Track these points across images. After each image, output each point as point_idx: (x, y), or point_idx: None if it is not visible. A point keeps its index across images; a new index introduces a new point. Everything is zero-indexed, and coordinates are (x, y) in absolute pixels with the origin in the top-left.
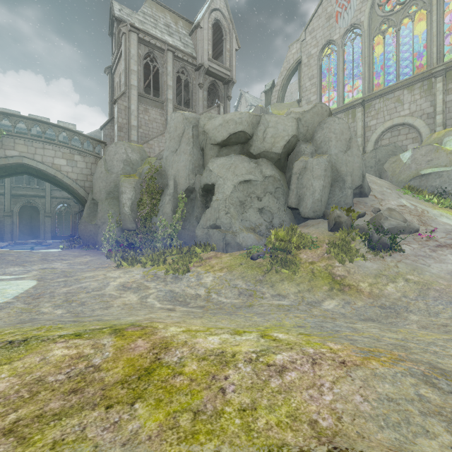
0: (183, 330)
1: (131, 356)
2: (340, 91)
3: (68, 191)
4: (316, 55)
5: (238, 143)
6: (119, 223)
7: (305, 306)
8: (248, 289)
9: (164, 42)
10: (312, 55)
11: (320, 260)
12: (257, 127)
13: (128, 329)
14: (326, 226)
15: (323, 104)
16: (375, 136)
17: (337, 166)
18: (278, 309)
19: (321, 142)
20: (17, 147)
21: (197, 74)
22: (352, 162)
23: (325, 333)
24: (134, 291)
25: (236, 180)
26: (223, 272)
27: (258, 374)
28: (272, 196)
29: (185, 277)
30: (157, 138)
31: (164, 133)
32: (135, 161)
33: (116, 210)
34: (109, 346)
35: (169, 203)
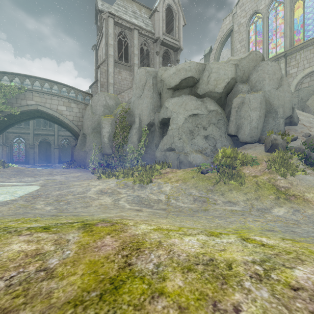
0: (154, 229)
1: (94, 257)
2: (265, 48)
3: (68, 129)
4: (245, 23)
5: (187, 86)
6: (101, 150)
7: (257, 212)
8: (201, 196)
9: (132, 23)
10: (242, 24)
11: (262, 174)
12: (202, 73)
13: (98, 224)
14: (262, 148)
15: (257, 51)
16: (296, 81)
17: (270, 100)
18: (232, 214)
19: (256, 81)
20: (34, 98)
21: (155, 45)
22: (283, 97)
23: (310, 239)
24: (109, 195)
25: (187, 114)
26: (179, 183)
27: (287, 306)
28: (215, 126)
29: (148, 186)
30: (127, 91)
31: (131, 87)
32: (111, 105)
33: (99, 141)
34: (73, 242)
35: (136, 135)
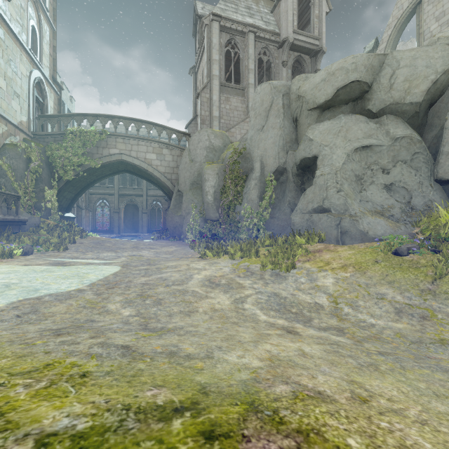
0: None
1: None
2: None
3: (158, 186)
4: None
5: (348, 100)
6: (202, 213)
7: None
8: (411, 304)
9: (245, 24)
10: None
11: None
12: (379, 72)
13: (251, 446)
14: None
15: None
16: None
17: None
18: None
19: None
20: (118, 145)
21: (280, 52)
22: None
23: None
24: (224, 289)
25: (350, 147)
26: (349, 273)
27: None
28: (406, 166)
29: (289, 275)
30: (238, 125)
31: (245, 119)
32: (217, 147)
33: (200, 200)
34: None
35: (255, 189)
